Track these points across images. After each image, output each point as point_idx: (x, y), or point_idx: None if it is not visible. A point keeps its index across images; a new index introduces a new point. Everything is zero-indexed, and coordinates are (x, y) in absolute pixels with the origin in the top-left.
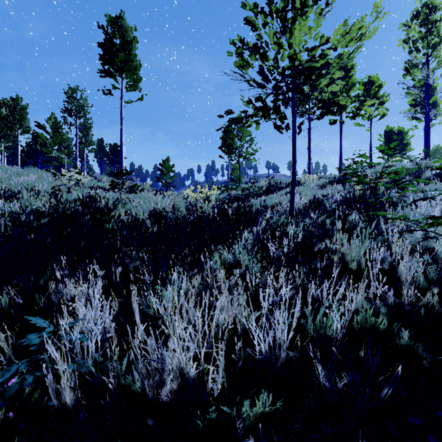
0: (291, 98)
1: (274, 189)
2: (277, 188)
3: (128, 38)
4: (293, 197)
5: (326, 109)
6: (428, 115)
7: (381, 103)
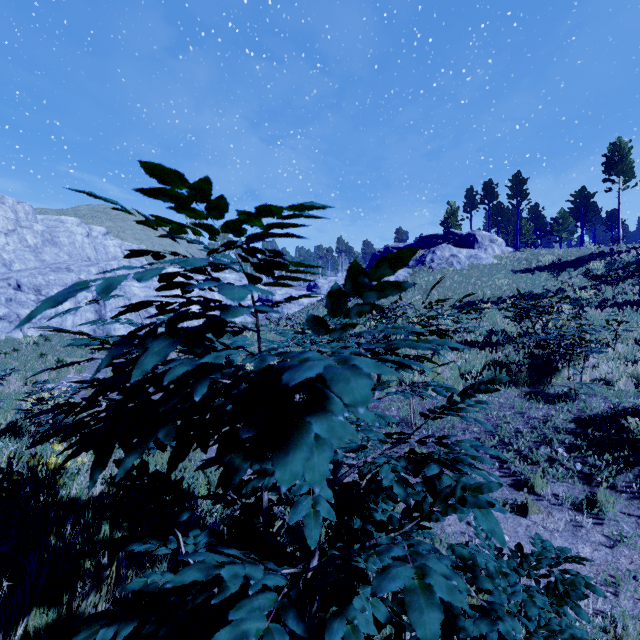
0: None
1: None
2: None
3: (624, 152)
4: None
5: None
6: None
7: None
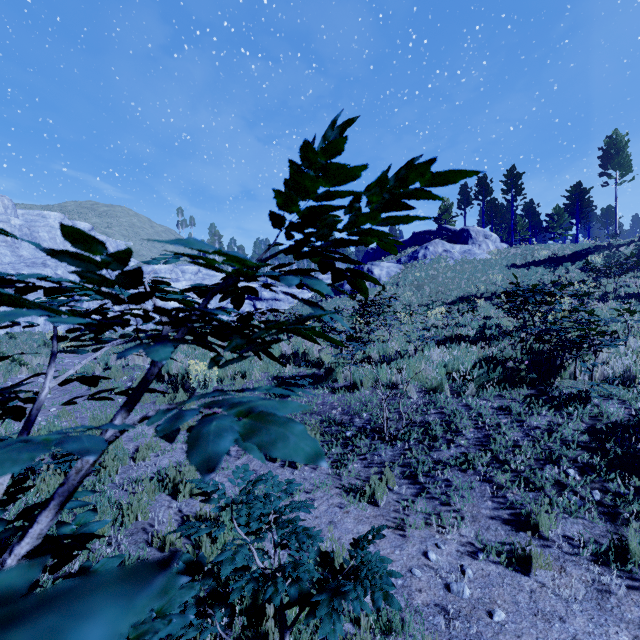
0: None
1: None
2: None
3: (621, 145)
4: None
5: None
6: None
7: None
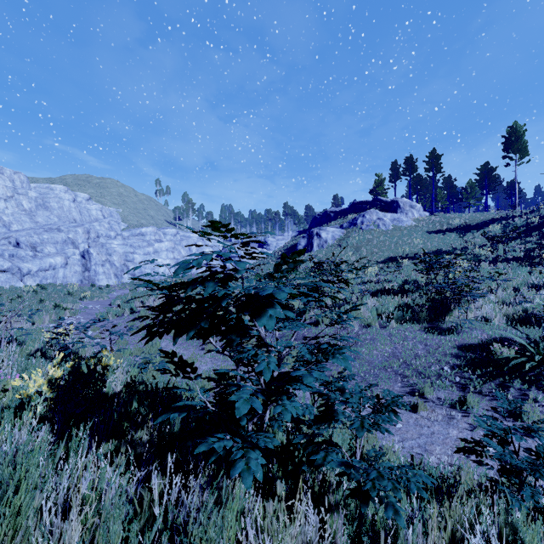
0: None
1: None
2: None
3: (519, 134)
4: None
5: None
6: None
7: None
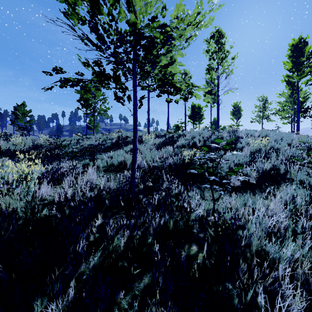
0: (131, 70)
1: (122, 143)
2: (125, 142)
3: None
4: (134, 172)
5: (164, 88)
6: (218, 102)
7: (191, 88)
